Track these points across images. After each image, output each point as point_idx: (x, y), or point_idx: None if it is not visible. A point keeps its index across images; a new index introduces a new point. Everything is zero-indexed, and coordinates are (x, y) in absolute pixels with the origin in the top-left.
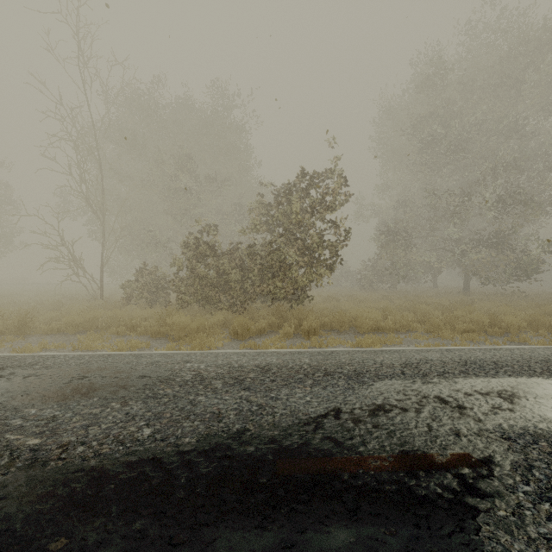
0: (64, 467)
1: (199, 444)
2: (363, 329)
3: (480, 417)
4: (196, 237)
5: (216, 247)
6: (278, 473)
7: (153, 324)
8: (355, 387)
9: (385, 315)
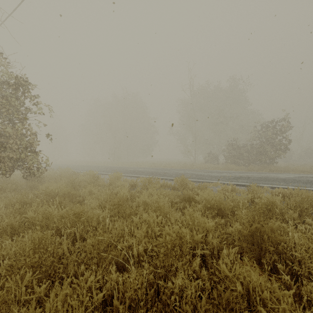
0: (237, 173)
1: (252, 174)
2: (296, 171)
3: (302, 175)
4: (232, 143)
5: (238, 145)
6: (264, 175)
7: (224, 167)
8: (280, 174)
9: (311, 169)
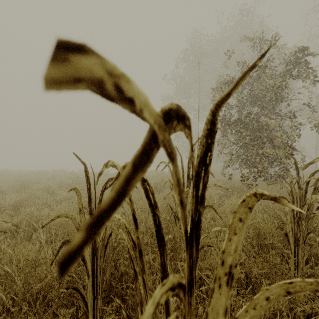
0: None
1: None
2: None
3: None
4: None
5: None
6: None
7: None
8: None
9: None
